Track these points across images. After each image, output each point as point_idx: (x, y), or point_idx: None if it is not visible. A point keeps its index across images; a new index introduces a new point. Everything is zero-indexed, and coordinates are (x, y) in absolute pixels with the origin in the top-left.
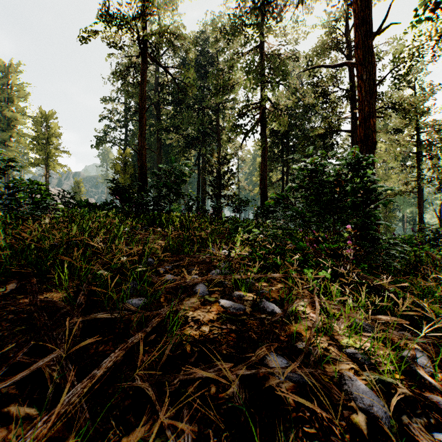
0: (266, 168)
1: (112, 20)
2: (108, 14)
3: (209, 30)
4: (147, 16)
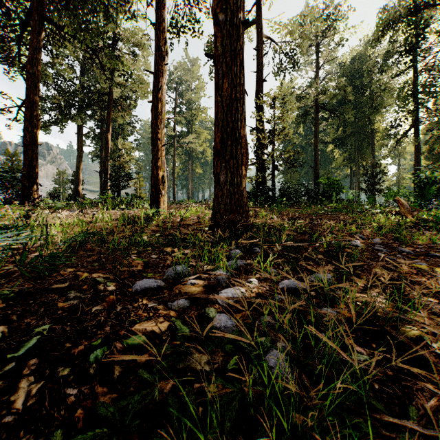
0: (419, 164)
1: (302, 100)
2: (300, 97)
3: (363, 50)
4: (318, 83)
